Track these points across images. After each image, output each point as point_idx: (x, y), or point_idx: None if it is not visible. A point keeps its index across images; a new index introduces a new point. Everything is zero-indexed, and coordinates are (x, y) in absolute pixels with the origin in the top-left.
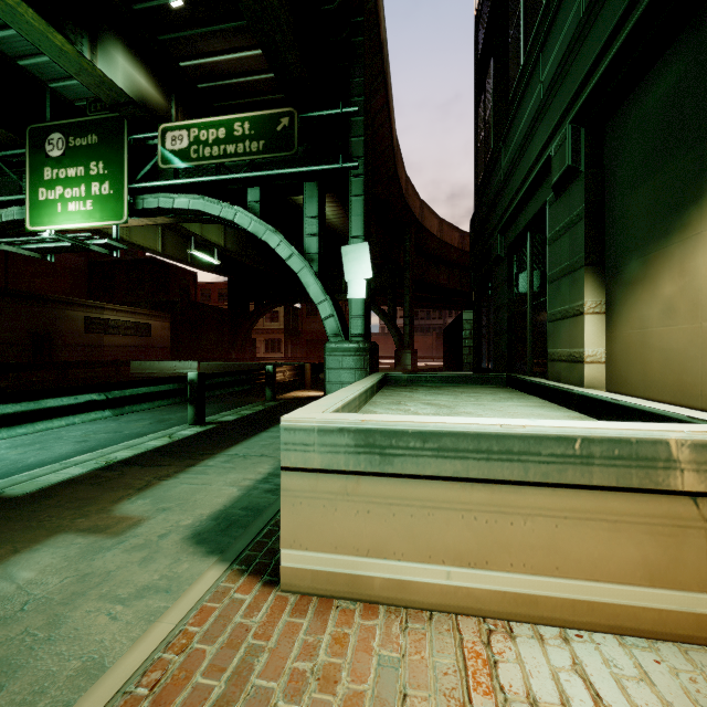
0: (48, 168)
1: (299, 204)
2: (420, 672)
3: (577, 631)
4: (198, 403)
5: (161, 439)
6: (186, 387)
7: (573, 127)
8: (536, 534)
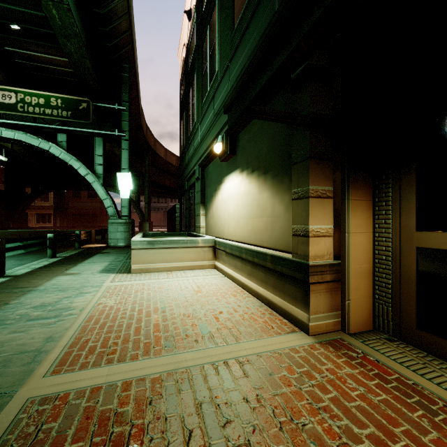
0: None
1: None
2: (160, 275)
3: (185, 270)
4: (54, 248)
5: (44, 262)
6: (46, 241)
7: (198, 167)
8: (179, 256)
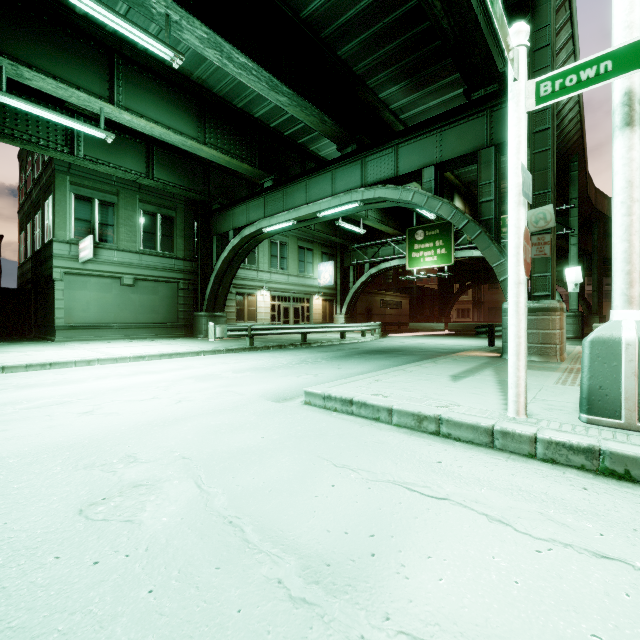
0: (416, 244)
1: None
2: None
3: None
4: None
5: None
6: None
7: None
8: None
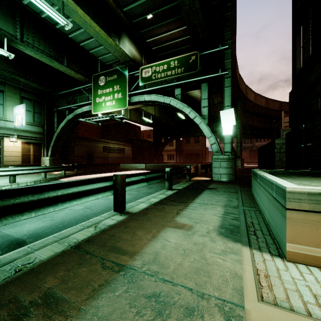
0: (99, 90)
1: (187, 93)
2: None
3: None
4: (170, 181)
5: (162, 195)
6: (164, 174)
7: None
8: None
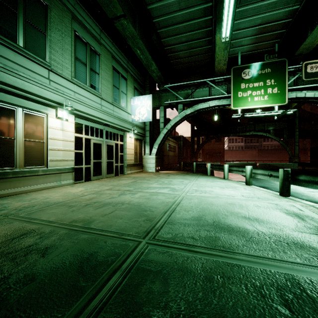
0: (243, 83)
1: None
2: None
3: None
4: None
5: None
6: None
7: None
8: None
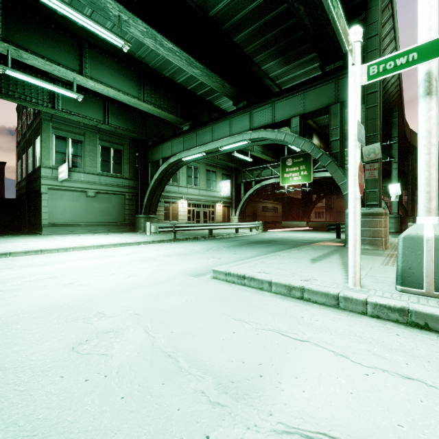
0: (287, 168)
1: None
2: None
3: None
4: None
5: None
6: None
7: None
8: None
